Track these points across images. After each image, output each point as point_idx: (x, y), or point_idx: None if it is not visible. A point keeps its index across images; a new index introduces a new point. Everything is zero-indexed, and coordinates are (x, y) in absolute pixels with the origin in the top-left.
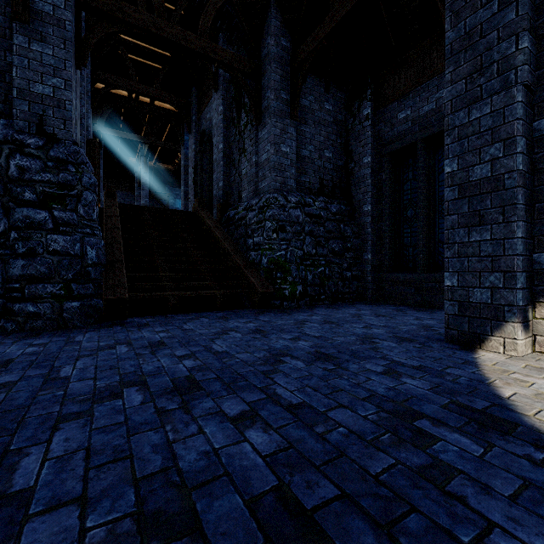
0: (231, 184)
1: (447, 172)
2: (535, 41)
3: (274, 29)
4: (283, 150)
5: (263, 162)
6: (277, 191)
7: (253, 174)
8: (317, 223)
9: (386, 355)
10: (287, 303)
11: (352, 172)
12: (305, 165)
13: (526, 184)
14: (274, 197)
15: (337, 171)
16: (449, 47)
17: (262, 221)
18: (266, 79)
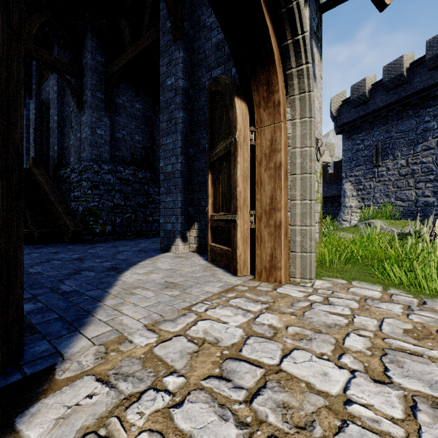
0: (65, 149)
1: (160, 166)
2: (189, 113)
3: (91, 48)
4: (98, 132)
5: (83, 139)
6: (93, 161)
7: (78, 146)
8: (126, 184)
9: (115, 257)
10: (98, 238)
11: (155, 152)
12: (119, 144)
13: (185, 176)
14: (90, 165)
15: (146, 149)
16: (161, 104)
17: (80, 181)
18: (85, 81)
